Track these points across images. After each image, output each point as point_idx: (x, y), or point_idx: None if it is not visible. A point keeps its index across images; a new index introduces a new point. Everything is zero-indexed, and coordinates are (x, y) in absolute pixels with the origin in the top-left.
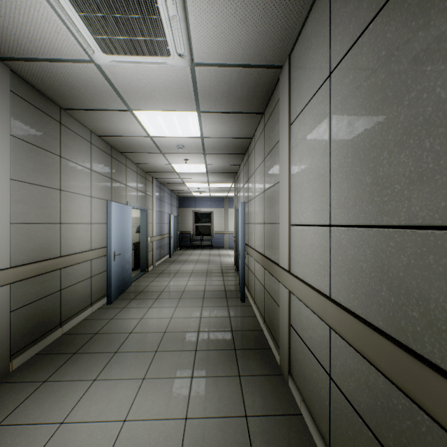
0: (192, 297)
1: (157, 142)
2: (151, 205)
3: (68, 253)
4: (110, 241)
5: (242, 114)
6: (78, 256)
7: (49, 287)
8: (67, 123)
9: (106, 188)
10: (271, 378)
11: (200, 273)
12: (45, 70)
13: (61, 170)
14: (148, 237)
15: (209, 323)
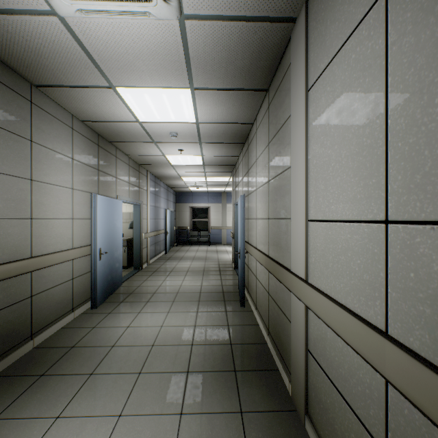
0: (186, 299)
1: (148, 129)
2: (146, 200)
3: (41, 253)
4: (95, 238)
5: (243, 91)
6: (55, 256)
7: (16, 294)
8: (40, 103)
9: (92, 179)
10: (282, 416)
11: (197, 271)
12: None
13: (32, 156)
14: (142, 233)
15: (204, 334)
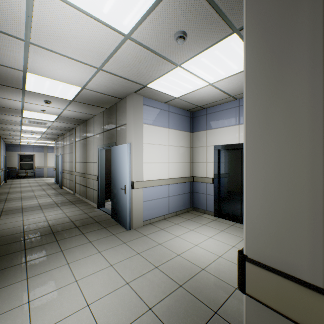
0: (39, 190)
1: (23, 130)
2: None
3: None
4: None
5: (63, 130)
6: None
7: None
8: None
9: None
10: (71, 195)
11: (36, 186)
12: (1, 120)
13: None
14: None
15: (51, 193)
